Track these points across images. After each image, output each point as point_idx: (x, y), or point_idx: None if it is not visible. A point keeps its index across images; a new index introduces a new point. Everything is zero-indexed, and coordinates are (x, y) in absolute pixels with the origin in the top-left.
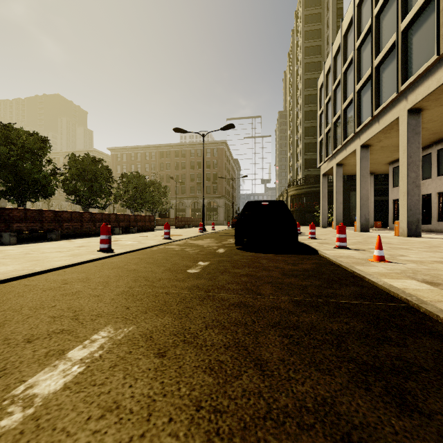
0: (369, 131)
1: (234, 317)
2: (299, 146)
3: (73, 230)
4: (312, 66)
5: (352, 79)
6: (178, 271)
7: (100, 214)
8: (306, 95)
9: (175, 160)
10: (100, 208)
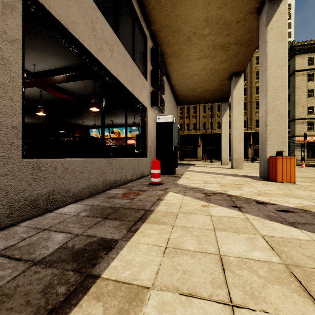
0: None
1: None
2: None
3: None
4: None
5: None
6: None
7: None
8: None
9: None
10: None
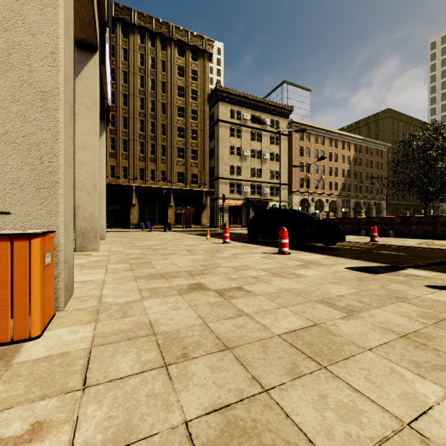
0: None
1: None
2: None
3: (423, 232)
4: None
5: None
6: None
7: None
8: None
9: None
10: None
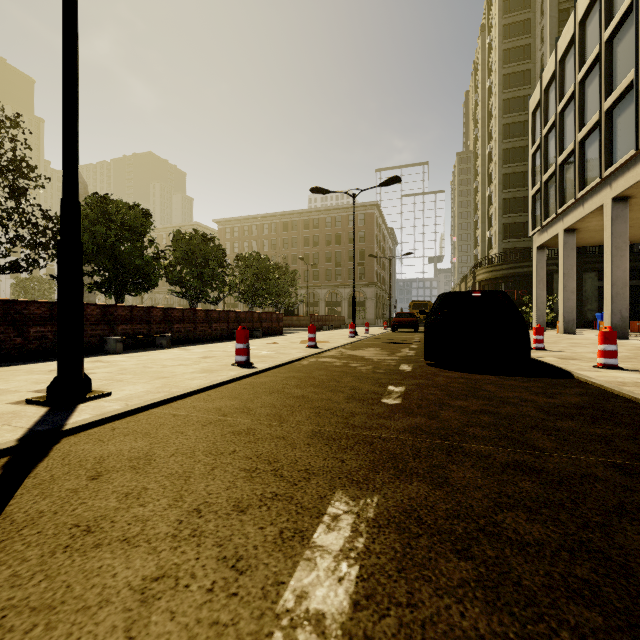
0: (630, 174)
1: (531, 490)
2: (493, 204)
3: (185, 333)
4: (515, 78)
5: (596, 92)
6: (370, 401)
7: (216, 312)
8: (505, 125)
9: (304, 234)
10: (211, 303)
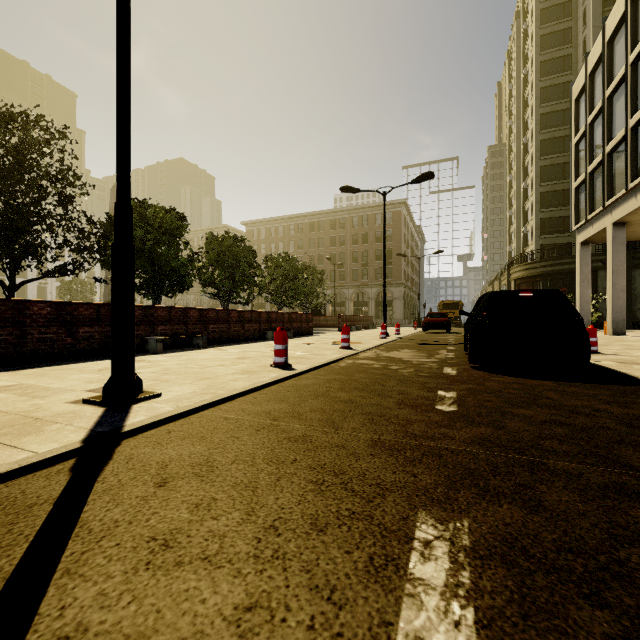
0: None
1: None
2: (529, 198)
3: (220, 334)
4: (554, 64)
5: None
6: (423, 407)
7: (249, 313)
8: (543, 115)
9: (330, 234)
10: (242, 304)
